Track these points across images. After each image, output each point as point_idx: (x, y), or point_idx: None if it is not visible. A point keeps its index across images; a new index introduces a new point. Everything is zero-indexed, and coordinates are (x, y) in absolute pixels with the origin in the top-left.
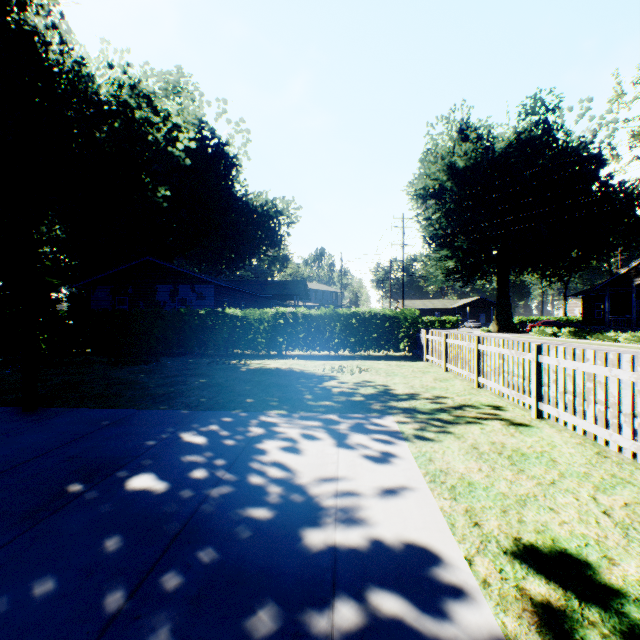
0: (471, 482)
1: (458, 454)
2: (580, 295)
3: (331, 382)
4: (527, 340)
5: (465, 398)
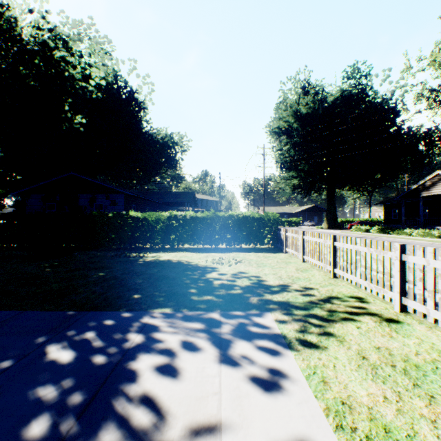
0: (387, 427)
1: (351, 369)
2: (383, 203)
3: (212, 274)
4: (350, 235)
5: (328, 289)
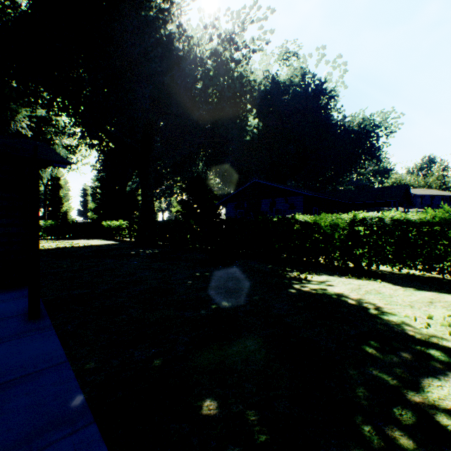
0: None
1: None
2: None
3: (450, 386)
4: None
5: None
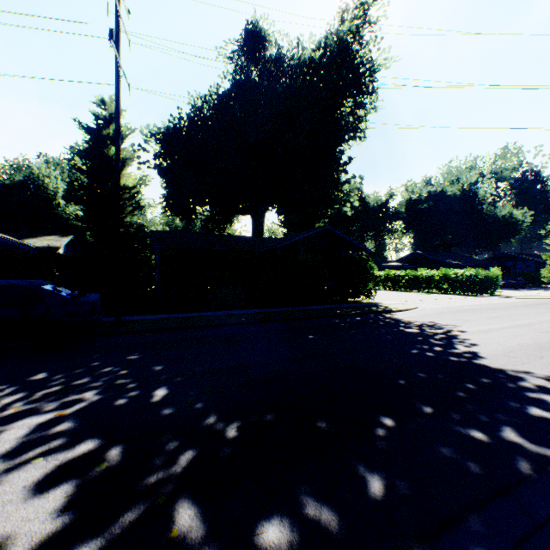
0: None
1: None
2: None
3: None
4: None
5: None
